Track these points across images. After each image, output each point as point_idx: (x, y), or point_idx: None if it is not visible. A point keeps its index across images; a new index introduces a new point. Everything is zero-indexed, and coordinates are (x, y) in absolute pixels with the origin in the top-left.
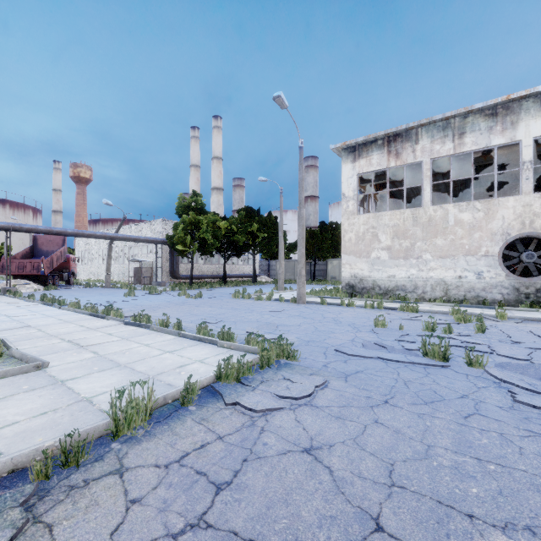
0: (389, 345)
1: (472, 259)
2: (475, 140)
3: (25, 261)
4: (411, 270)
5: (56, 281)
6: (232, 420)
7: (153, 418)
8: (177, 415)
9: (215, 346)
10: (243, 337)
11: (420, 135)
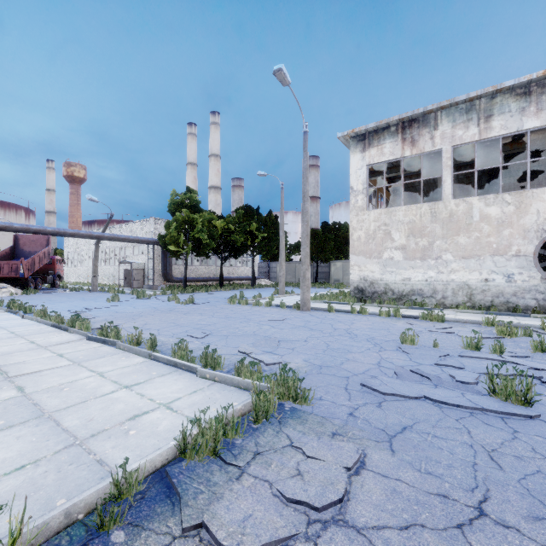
0: (430, 373)
1: (501, 259)
2: (504, 124)
3: (2, 263)
4: (429, 272)
5: (38, 285)
6: None
7: None
8: None
9: (194, 375)
10: (233, 360)
11: (439, 120)
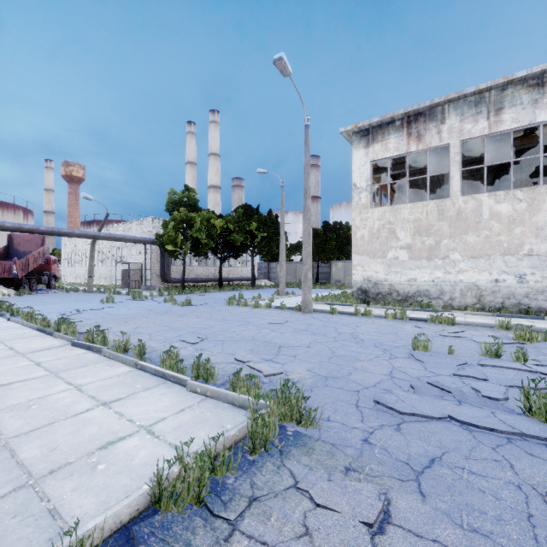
0: (450, 385)
1: (512, 259)
2: (516, 117)
3: None
4: (436, 272)
5: (33, 285)
6: None
7: None
8: None
9: (183, 388)
10: (229, 370)
11: (447, 113)
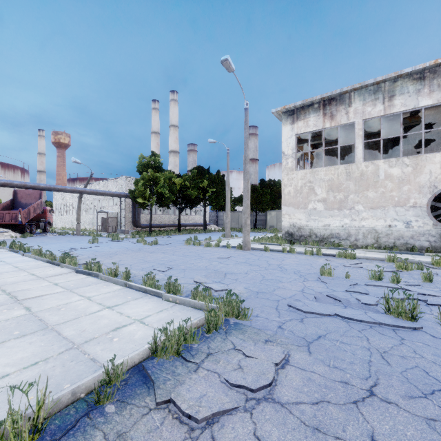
0: (342, 297)
1: (401, 209)
2: (404, 102)
3: (4, 212)
4: (344, 219)
5: (33, 230)
6: (162, 438)
7: (47, 432)
8: (83, 426)
9: (160, 299)
10: (190, 288)
11: (353, 99)
